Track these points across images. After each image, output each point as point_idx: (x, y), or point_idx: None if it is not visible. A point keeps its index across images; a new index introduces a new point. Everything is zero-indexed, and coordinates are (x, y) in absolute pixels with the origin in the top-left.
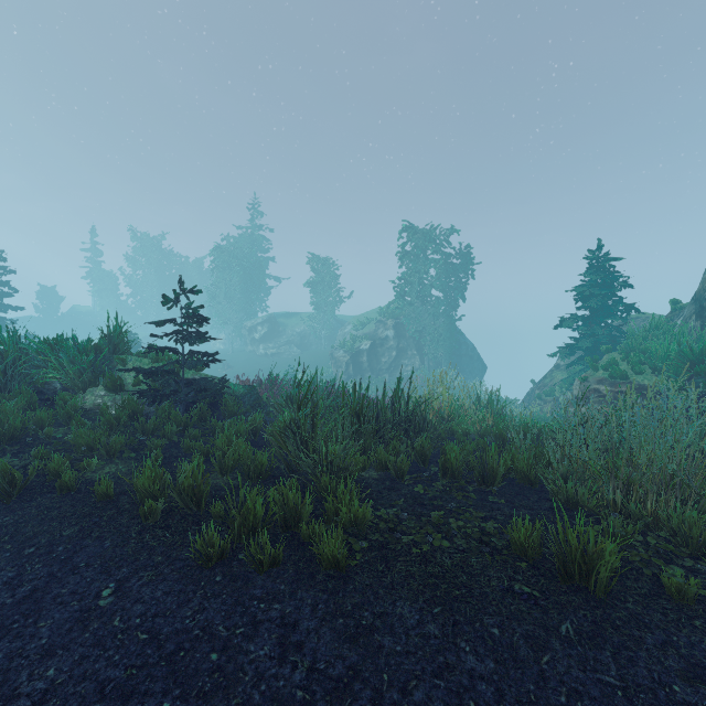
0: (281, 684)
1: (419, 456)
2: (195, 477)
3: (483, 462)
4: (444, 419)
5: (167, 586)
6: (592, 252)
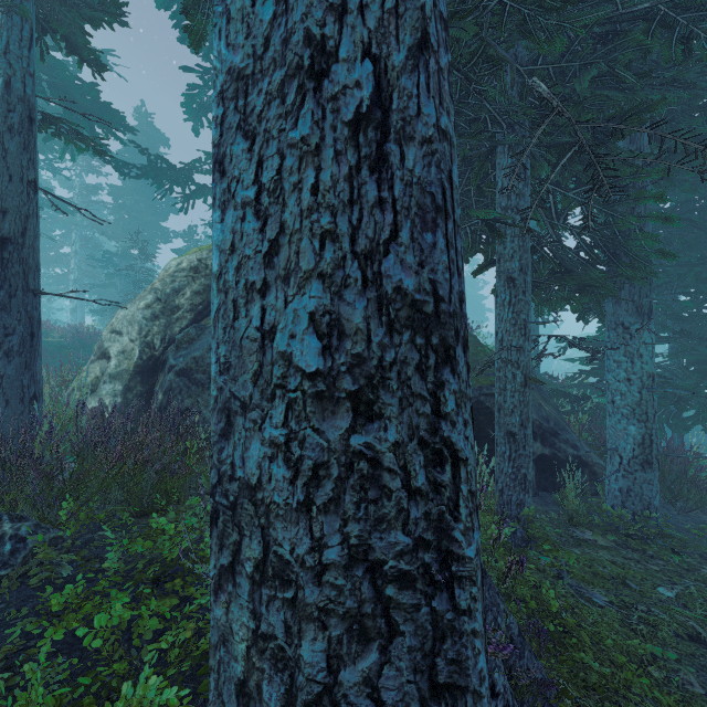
0: None
1: None
2: None
3: None
4: None
5: None
6: None
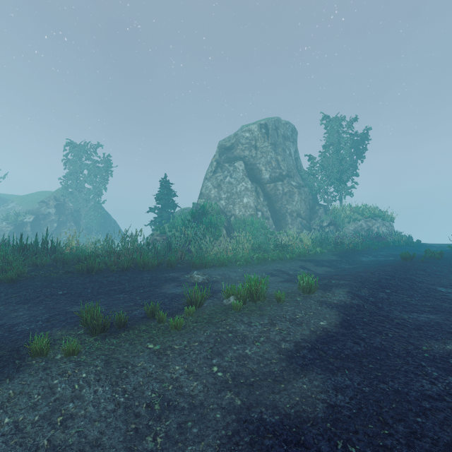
0: None
1: (54, 261)
2: None
3: (80, 258)
4: (73, 251)
5: None
6: (163, 179)
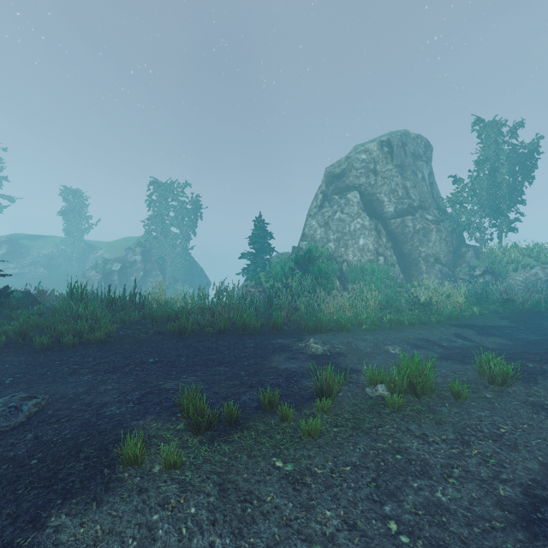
0: (85, 361)
1: (142, 317)
2: (22, 326)
3: (169, 315)
4: (162, 306)
5: (25, 357)
6: (257, 218)
